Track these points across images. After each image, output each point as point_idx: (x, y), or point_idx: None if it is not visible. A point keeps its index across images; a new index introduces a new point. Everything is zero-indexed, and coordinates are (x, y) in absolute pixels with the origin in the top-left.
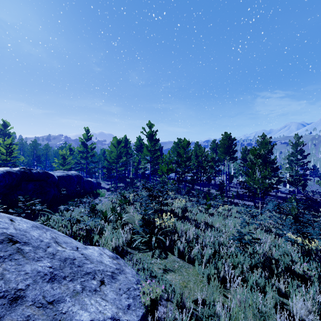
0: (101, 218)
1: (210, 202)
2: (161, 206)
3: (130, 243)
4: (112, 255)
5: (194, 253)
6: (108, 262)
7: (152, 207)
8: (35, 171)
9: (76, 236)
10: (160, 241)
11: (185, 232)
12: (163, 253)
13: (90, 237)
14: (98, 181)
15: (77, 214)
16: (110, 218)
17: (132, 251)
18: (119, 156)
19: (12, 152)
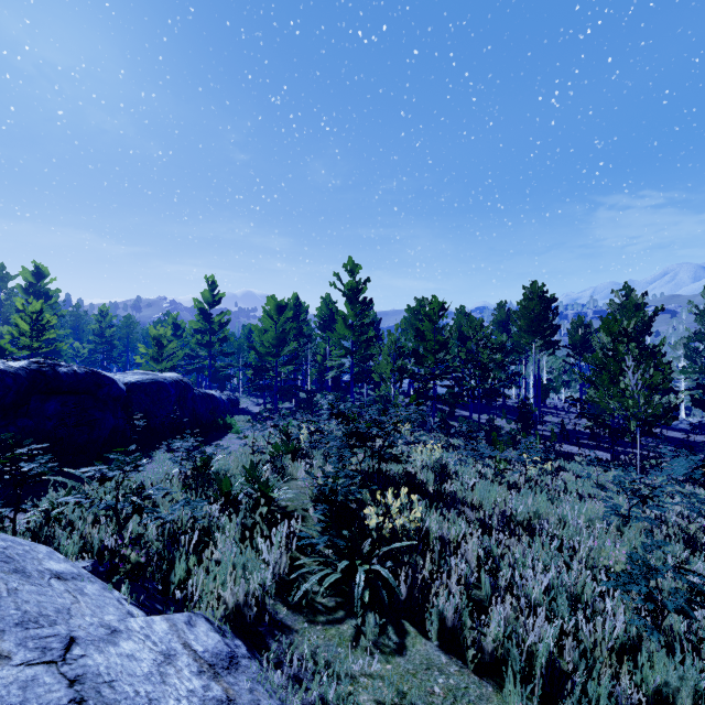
0: (208, 501)
1: (509, 453)
2: (379, 463)
3: (288, 584)
4: (214, 648)
5: (495, 633)
6: (185, 700)
7: (355, 473)
8: (67, 369)
9: (116, 568)
10: (379, 578)
11: (453, 546)
12: (391, 628)
13: (170, 563)
14: (237, 396)
15: (151, 485)
16: (240, 498)
17: (290, 616)
18: (280, 340)
19: (43, 329)
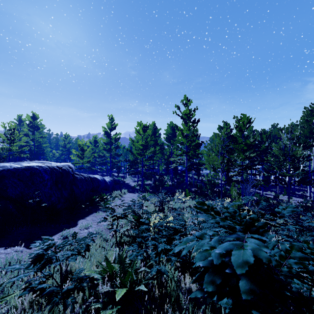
0: None
1: None
2: None
3: None
4: None
5: None
6: None
7: None
8: None
9: None
10: None
11: None
12: None
13: None
14: (125, 177)
15: None
16: None
17: None
18: (144, 146)
19: (13, 139)
